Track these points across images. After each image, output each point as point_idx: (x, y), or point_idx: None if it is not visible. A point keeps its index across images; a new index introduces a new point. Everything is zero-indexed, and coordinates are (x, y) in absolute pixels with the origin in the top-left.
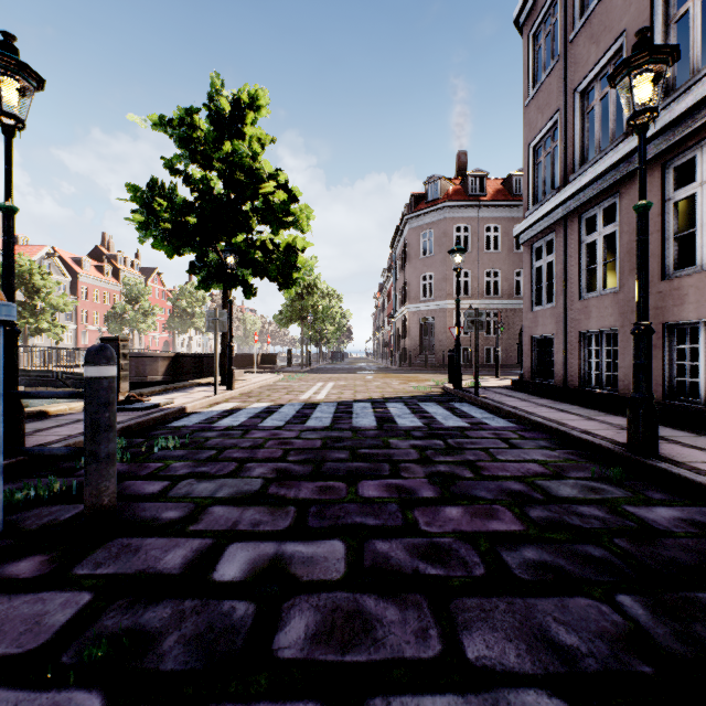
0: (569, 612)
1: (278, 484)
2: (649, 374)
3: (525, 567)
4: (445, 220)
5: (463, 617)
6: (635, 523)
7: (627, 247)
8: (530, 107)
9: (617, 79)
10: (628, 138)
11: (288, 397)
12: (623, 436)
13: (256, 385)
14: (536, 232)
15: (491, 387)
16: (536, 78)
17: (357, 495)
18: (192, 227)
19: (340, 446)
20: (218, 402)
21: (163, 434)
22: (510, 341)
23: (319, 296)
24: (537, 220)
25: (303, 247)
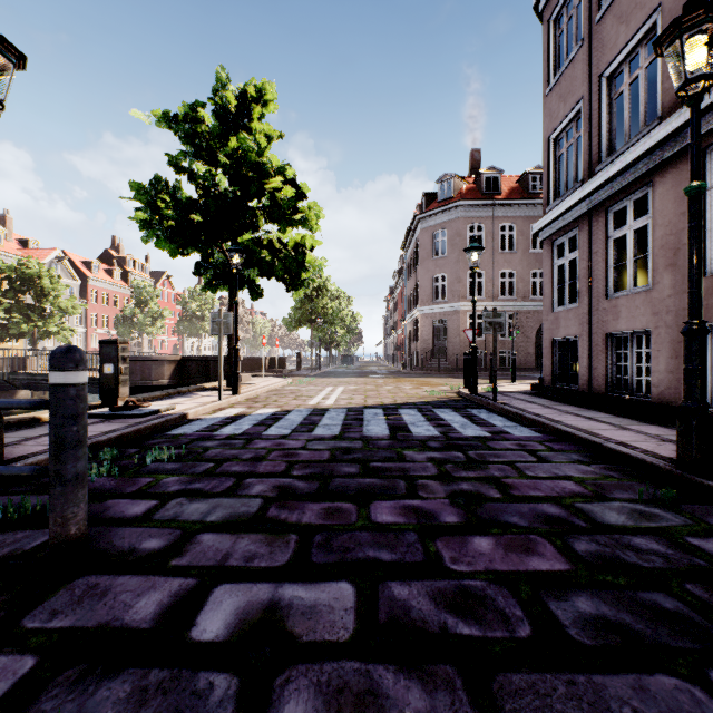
0: (653, 700)
1: (279, 505)
2: (703, 380)
3: (582, 625)
4: (458, 219)
5: (512, 705)
6: (706, 561)
7: (661, 241)
8: (550, 96)
9: (665, 45)
10: (663, 122)
11: (296, 403)
12: (666, 449)
13: (263, 390)
14: (558, 228)
15: (509, 392)
16: (558, 66)
17: (370, 520)
18: (197, 226)
19: (349, 458)
20: (223, 407)
21: (160, 443)
22: (525, 344)
23: (329, 298)
24: (559, 215)
25: (312, 246)
